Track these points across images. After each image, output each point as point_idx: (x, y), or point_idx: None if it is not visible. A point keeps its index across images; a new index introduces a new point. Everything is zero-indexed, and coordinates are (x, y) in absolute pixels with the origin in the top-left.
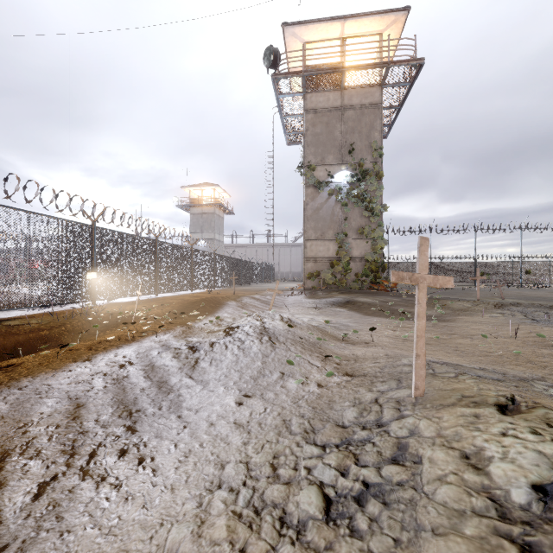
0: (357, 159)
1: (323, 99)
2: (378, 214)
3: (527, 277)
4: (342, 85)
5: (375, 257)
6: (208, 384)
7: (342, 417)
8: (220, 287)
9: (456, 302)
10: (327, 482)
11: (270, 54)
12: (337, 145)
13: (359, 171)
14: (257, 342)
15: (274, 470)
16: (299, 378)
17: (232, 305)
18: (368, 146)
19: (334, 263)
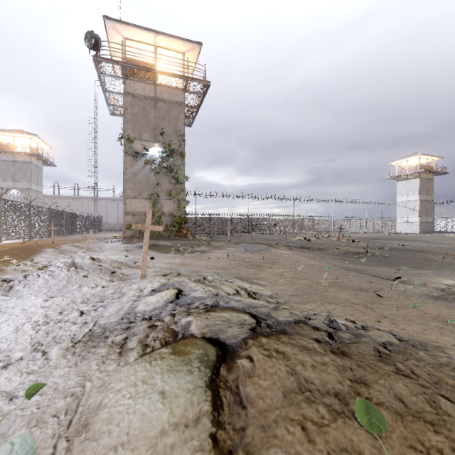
0: (167, 140)
1: (140, 88)
2: (181, 182)
3: (277, 228)
4: (155, 81)
5: (180, 213)
6: (22, 296)
7: (106, 293)
8: (38, 237)
9: (218, 242)
10: (85, 309)
11: (92, 37)
12: (151, 126)
13: (168, 149)
14: (65, 270)
15: (61, 313)
16: (91, 286)
17: (49, 252)
18: (175, 132)
19: None
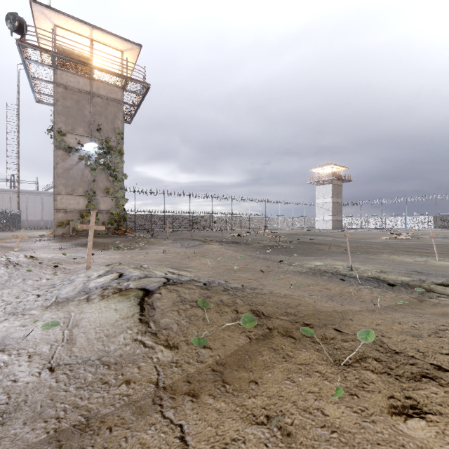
0: (104, 136)
1: (74, 80)
2: (120, 180)
3: (217, 225)
4: (91, 76)
5: (118, 210)
6: None
7: (54, 282)
8: None
9: (157, 239)
10: (40, 293)
11: (15, 19)
12: (87, 121)
13: (105, 146)
14: (3, 267)
15: (17, 297)
16: (36, 279)
17: None
18: (113, 129)
19: (84, 215)
